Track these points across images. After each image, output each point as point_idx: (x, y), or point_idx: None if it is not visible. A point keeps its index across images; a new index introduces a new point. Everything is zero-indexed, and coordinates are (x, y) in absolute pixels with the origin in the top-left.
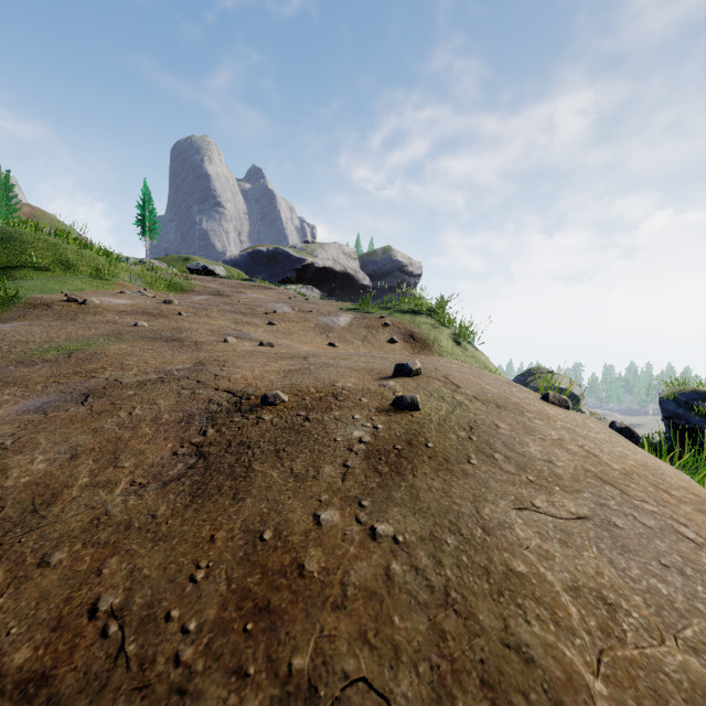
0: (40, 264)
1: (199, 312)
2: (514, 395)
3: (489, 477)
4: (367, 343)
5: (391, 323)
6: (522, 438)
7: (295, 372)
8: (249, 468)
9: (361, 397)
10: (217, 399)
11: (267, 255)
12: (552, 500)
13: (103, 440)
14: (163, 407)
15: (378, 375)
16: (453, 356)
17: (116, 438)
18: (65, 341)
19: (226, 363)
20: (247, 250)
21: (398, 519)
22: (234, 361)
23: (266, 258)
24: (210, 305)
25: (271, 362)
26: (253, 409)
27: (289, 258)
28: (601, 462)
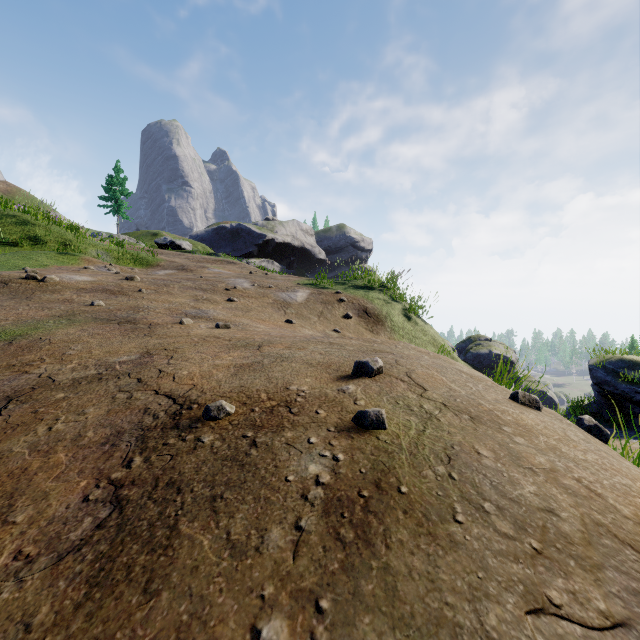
0: (7, 239)
1: (160, 289)
2: (483, 397)
3: (484, 547)
4: (324, 319)
5: (345, 299)
6: (510, 472)
7: (246, 368)
8: (174, 529)
9: (318, 408)
10: (154, 408)
11: (231, 231)
12: (571, 588)
13: (3, 473)
14: (91, 419)
15: (337, 373)
16: (405, 331)
17: (21, 469)
18: (12, 324)
19: (175, 353)
20: (212, 227)
21: (371, 639)
22: (184, 350)
23: (230, 234)
24: (172, 281)
25: (223, 353)
26: (192, 425)
27: (251, 234)
28: (608, 506)
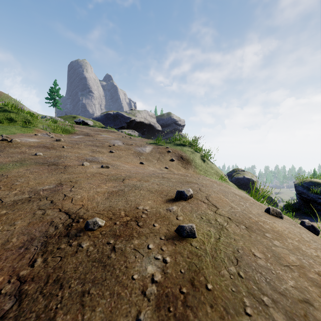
0: None
1: (74, 146)
2: (251, 212)
3: None
4: (160, 161)
5: (171, 151)
6: (276, 270)
7: (114, 193)
8: None
9: (154, 222)
10: (56, 222)
11: (113, 115)
12: None
13: None
14: (17, 229)
15: (166, 197)
16: (202, 167)
17: None
18: None
19: (75, 184)
20: (104, 113)
21: None
22: (81, 182)
23: (112, 117)
24: (80, 141)
25: (102, 183)
26: (77, 234)
27: (123, 117)
28: None
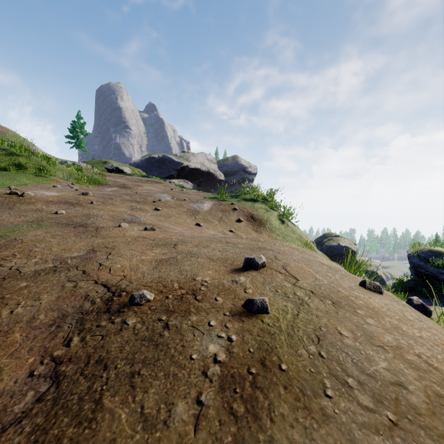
0: None
1: (106, 201)
2: (341, 285)
3: (350, 420)
4: (222, 222)
5: (238, 208)
6: (366, 350)
7: (164, 262)
8: (99, 403)
9: (216, 296)
10: (93, 295)
11: (158, 160)
12: None
13: None
14: (43, 304)
15: (231, 266)
16: (280, 231)
17: None
18: None
19: (113, 250)
20: (145, 157)
21: None
22: (119, 248)
23: (157, 162)
24: (115, 195)
25: (148, 250)
26: (120, 310)
27: (172, 162)
28: None
